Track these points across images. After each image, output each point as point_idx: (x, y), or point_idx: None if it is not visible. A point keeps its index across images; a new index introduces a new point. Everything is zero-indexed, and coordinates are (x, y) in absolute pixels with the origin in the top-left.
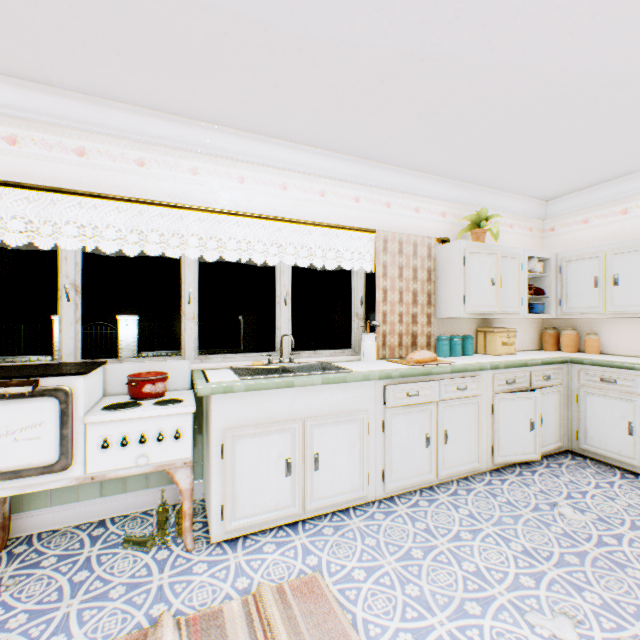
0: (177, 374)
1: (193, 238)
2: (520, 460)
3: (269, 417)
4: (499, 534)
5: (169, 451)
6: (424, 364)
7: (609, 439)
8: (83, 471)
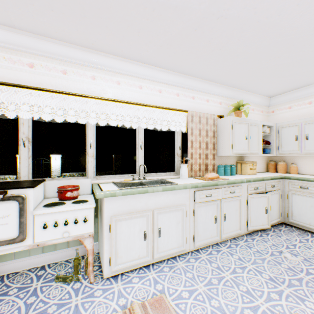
0: (84, 186)
1: (92, 113)
2: (261, 228)
3: (135, 209)
4: (256, 269)
5: (81, 229)
6: (213, 180)
7: (304, 217)
8: (32, 241)
